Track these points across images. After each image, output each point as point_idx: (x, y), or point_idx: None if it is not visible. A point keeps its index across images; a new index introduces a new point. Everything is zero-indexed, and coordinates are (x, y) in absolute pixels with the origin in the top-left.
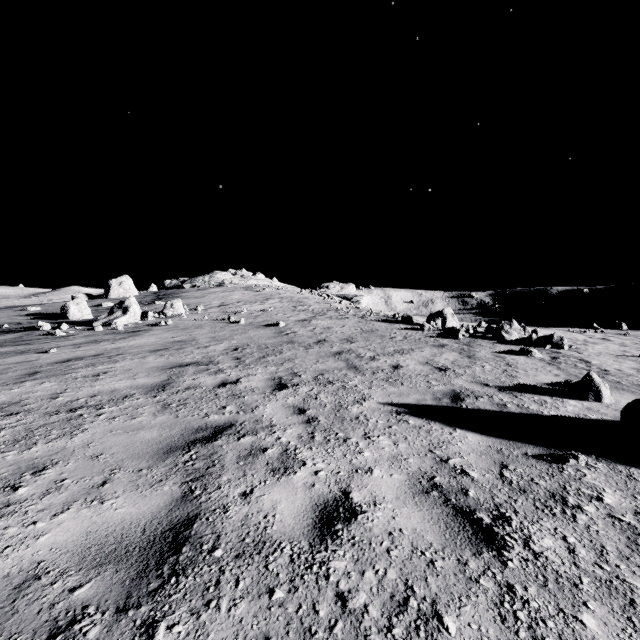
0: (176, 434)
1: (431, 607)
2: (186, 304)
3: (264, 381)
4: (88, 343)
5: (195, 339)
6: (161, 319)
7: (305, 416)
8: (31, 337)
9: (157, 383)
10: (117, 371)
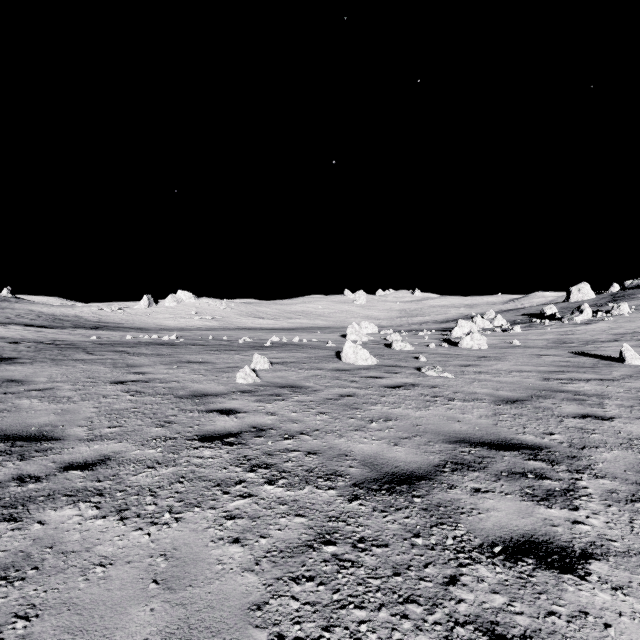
0: (590, 342)
1: (618, 351)
2: (636, 305)
3: (637, 339)
4: (561, 327)
5: (621, 327)
6: (606, 317)
7: (636, 344)
8: (533, 325)
9: (589, 337)
10: (575, 334)
